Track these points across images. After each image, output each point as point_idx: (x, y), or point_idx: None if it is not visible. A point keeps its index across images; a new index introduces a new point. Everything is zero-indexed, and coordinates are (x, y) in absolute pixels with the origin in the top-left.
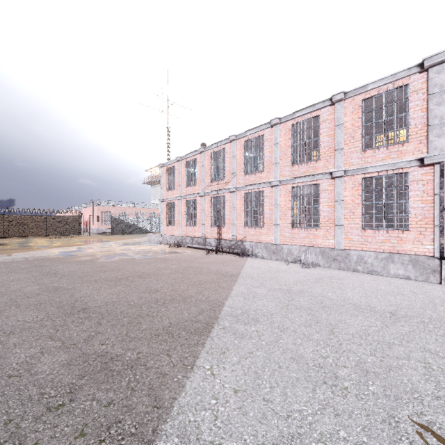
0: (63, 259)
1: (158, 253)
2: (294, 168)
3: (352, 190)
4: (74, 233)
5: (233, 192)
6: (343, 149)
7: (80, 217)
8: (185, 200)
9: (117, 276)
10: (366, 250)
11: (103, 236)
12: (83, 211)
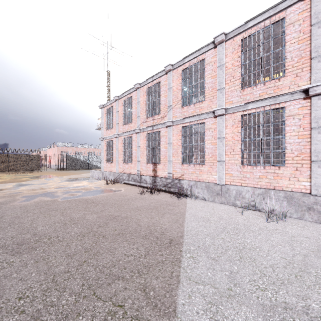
0: None
1: (89, 192)
2: (245, 92)
3: None
4: (34, 169)
5: (169, 127)
6: None
7: (39, 155)
8: (122, 138)
9: None
10: None
11: (58, 171)
12: (48, 151)
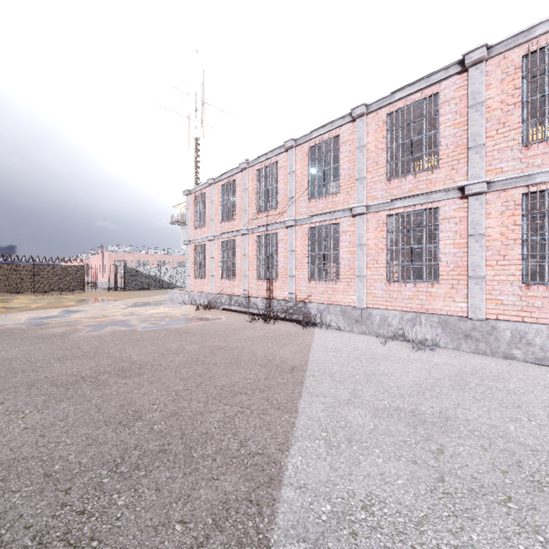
0: (19, 332)
1: (176, 320)
2: (392, 184)
3: (501, 215)
4: (74, 288)
5: (290, 228)
6: (484, 145)
7: (81, 267)
8: (220, 241)
9: (81, 371)
10: (531, 322)
11: (113, 292)
12: (91, 259)
